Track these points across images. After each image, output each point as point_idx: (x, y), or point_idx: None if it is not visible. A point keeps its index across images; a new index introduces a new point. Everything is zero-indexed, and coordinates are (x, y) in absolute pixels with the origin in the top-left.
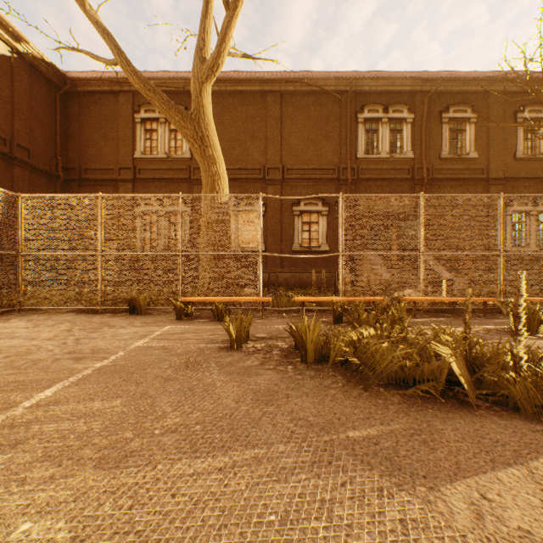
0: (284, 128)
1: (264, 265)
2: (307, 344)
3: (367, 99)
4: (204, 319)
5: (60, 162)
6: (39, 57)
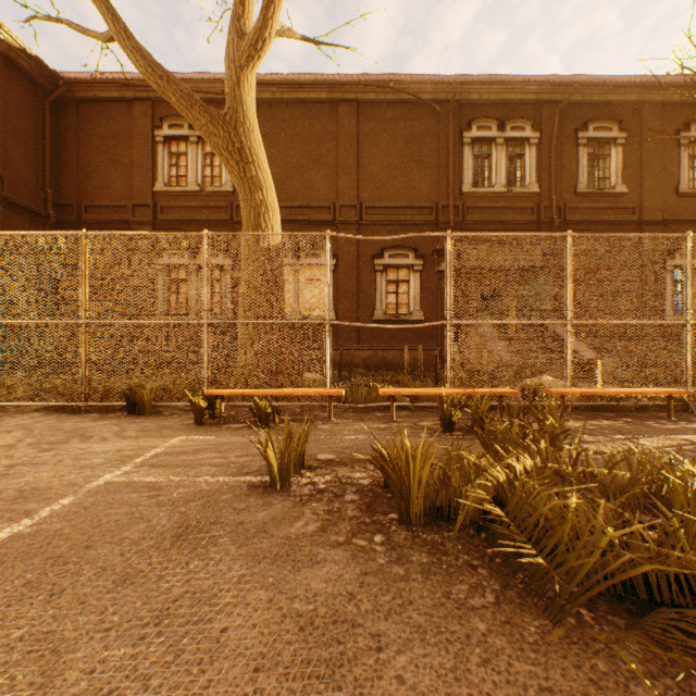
0: (362, 151)
1: (334, 340)
2: (410, 489)
3: (476, 112)
4: (238, 423)
5: (50, 196)
6: (16, 46)
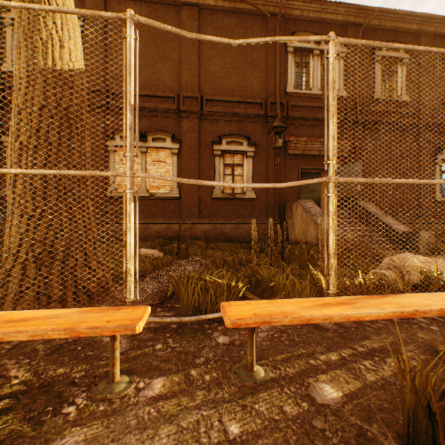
0: (203, 51)
1: (178, 215)
2: None
3: (297, 27)
4: None
5: None
6: None
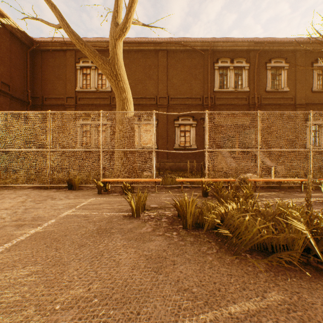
0: (169, 72)
1: (156, 158)
2: (187, 215)
3: (220, 55)
4: (116, 193)
5: (30, 93)
6: (15, 27)
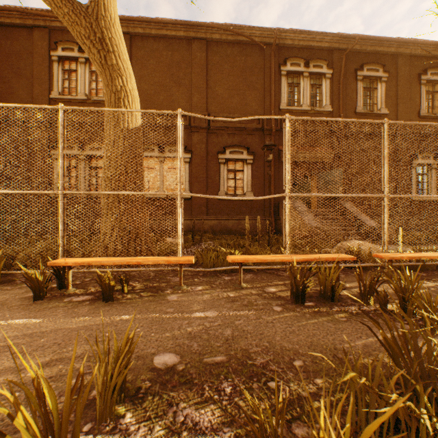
0: (210, 76)
1: (189, 213)
2: None
3: (290, 53)
4: (84, 295)
5: None
6: None
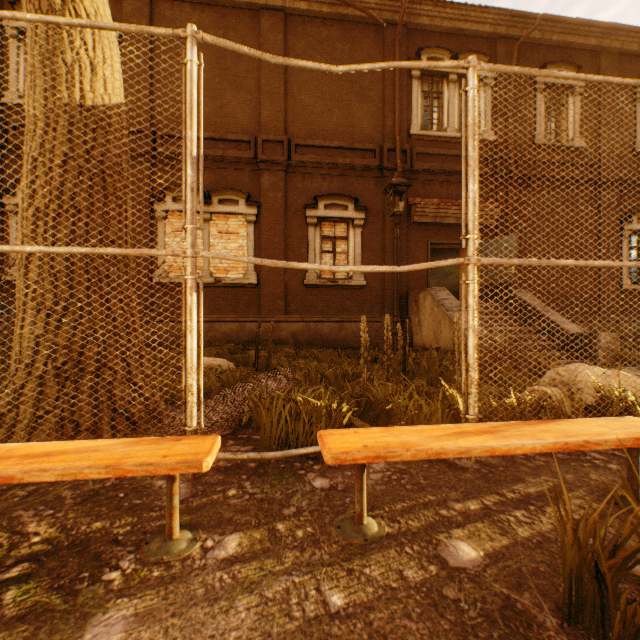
0: (291, 75)
1: (256, 310)
2: None
3: (426, 41)
4: None
5: None
6: None
